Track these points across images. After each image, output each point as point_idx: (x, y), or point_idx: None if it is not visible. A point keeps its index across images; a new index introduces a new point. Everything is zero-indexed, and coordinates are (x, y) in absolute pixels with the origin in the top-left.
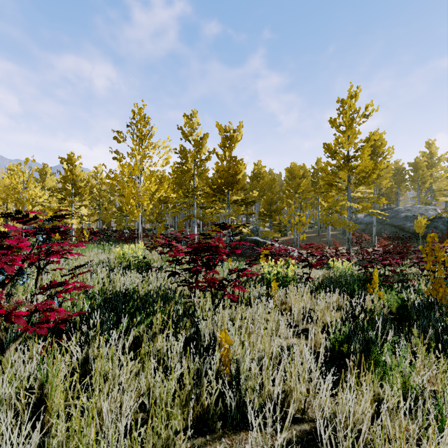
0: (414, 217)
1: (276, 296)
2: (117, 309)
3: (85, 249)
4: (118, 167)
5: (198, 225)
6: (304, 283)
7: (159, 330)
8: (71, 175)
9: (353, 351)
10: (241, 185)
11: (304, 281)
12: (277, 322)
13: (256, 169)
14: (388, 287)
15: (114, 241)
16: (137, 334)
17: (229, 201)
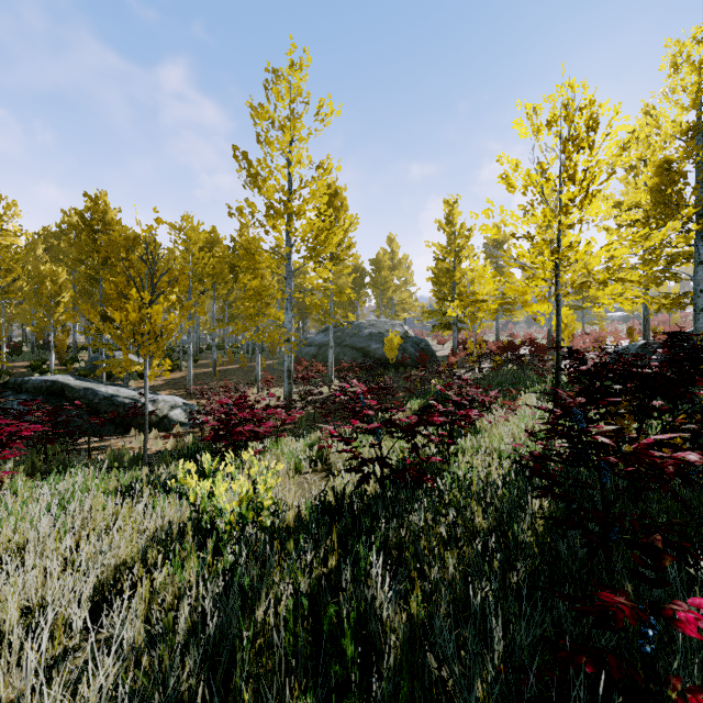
0: (381, 335)
1: None
2: None
3: None
4: None
5: None
6: None
7: None
8: None
9: None
10: None
11: None
12: None
13: (91, 207)
14: None
15: None
16: None
17: None
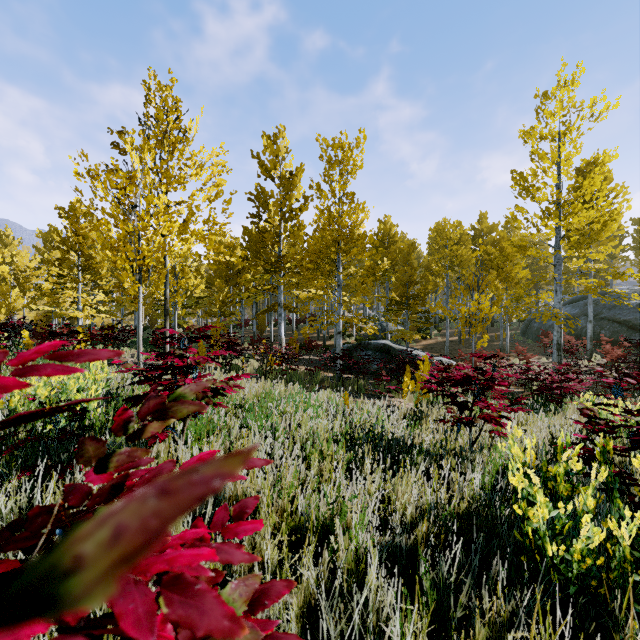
0: None
1: None
2: None
3: None
4: (76, 175)
5: (289, 320)
6: None
7: None
8: (75, 236)
9: None
10: (363, 247)
11: None
12: None
13: (383, 228)
14: None
15: (152, 346)
16: None
17: (340, 274)
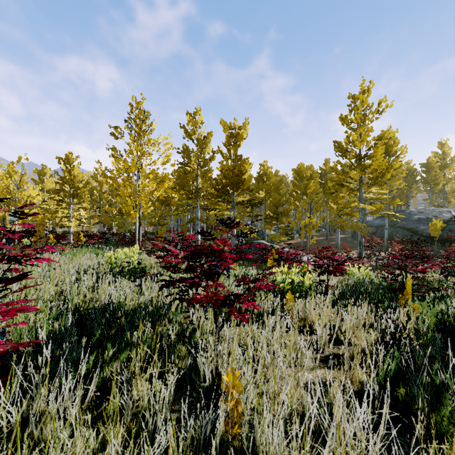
0: (428, 219)
1: (295, 312)
2: (91, 332)
3: (76, 253)
4: (113, 163)
5: (202, 228)
6: (322, 292)
7: (139, 368)
8: (69, 175)
9: (412, 398)
10: (247, 186)
11: (323, 291)
12: (298, 347)
13: (262, 169)
14: (418, 297)
15: (114, 244)
16: (108, 375)
17: (234, 202)
